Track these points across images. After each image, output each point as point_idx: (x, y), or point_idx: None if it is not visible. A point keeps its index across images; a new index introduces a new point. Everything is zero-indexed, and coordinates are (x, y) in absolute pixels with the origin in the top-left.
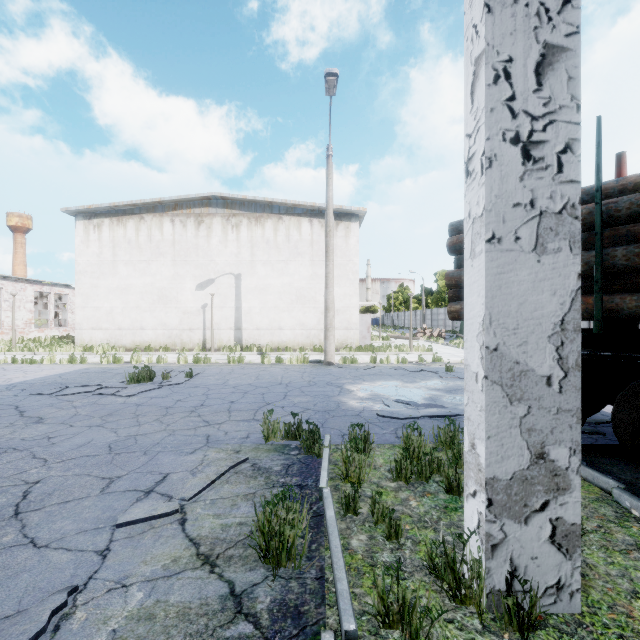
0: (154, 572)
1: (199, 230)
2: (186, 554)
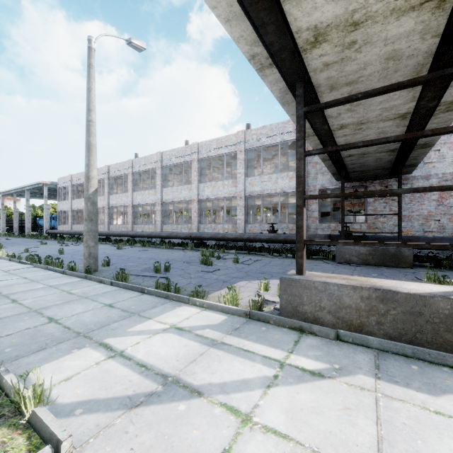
0: None
1: None
2: None
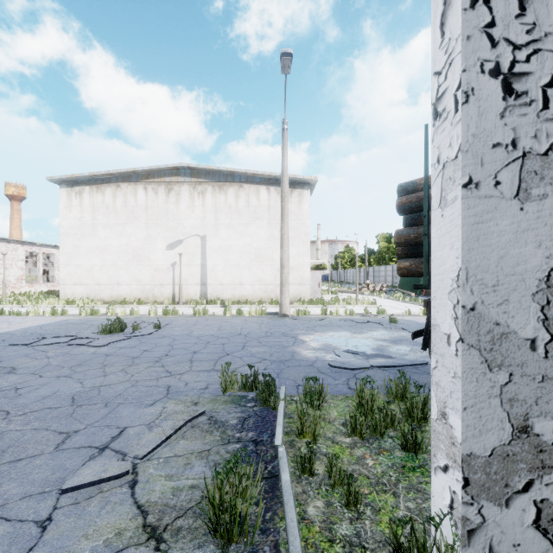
0: (94, 549)
1: (169, 197)
2: (132, 525)
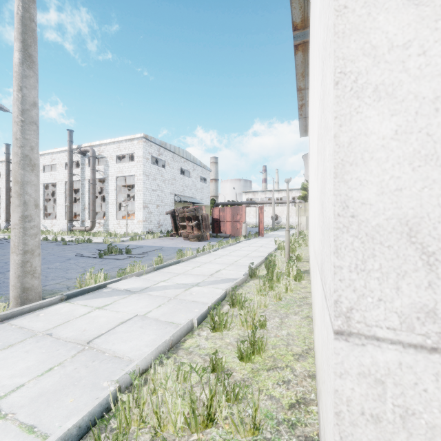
0: None
1: None
2: None
